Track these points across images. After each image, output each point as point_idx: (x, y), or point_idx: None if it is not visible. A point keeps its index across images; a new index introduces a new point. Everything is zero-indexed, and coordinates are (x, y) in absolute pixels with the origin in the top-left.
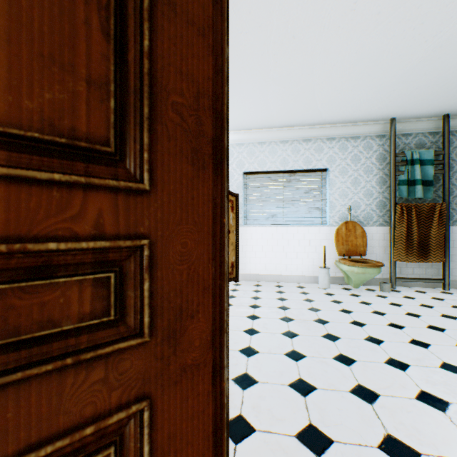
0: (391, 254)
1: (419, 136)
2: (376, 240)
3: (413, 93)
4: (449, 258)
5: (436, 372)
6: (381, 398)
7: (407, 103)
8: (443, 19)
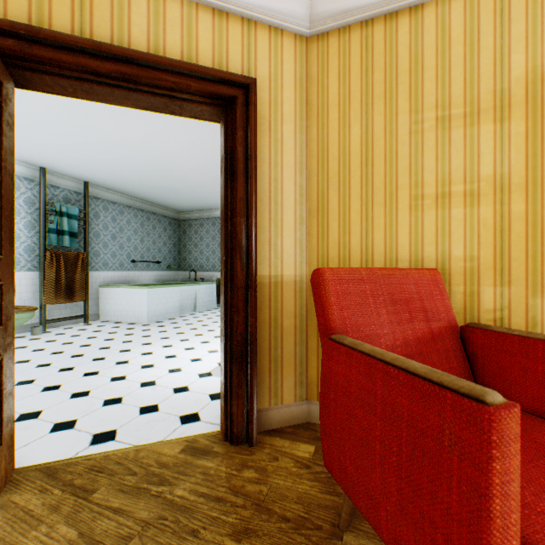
0: (43, 298)
1: (68, 191)
2: (26, 286)
3: (66, 159)
4: (90, 297)
5: (92, 363)
6: (64, 384)
7: (60, 163)
8: (93, 133)
